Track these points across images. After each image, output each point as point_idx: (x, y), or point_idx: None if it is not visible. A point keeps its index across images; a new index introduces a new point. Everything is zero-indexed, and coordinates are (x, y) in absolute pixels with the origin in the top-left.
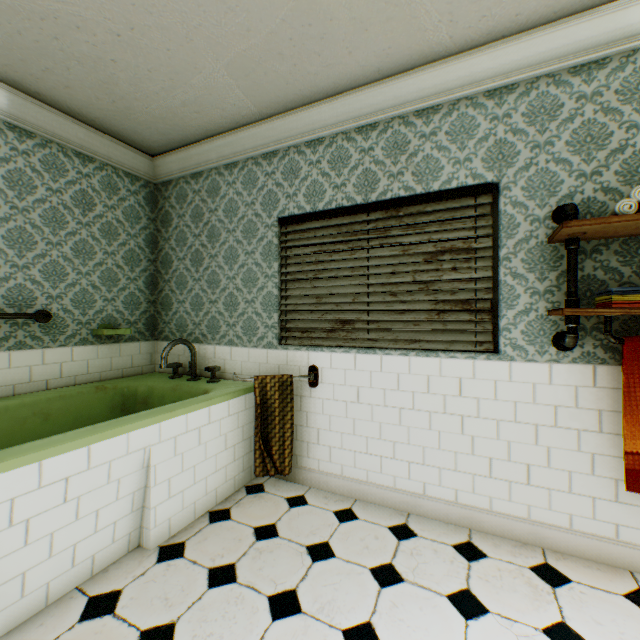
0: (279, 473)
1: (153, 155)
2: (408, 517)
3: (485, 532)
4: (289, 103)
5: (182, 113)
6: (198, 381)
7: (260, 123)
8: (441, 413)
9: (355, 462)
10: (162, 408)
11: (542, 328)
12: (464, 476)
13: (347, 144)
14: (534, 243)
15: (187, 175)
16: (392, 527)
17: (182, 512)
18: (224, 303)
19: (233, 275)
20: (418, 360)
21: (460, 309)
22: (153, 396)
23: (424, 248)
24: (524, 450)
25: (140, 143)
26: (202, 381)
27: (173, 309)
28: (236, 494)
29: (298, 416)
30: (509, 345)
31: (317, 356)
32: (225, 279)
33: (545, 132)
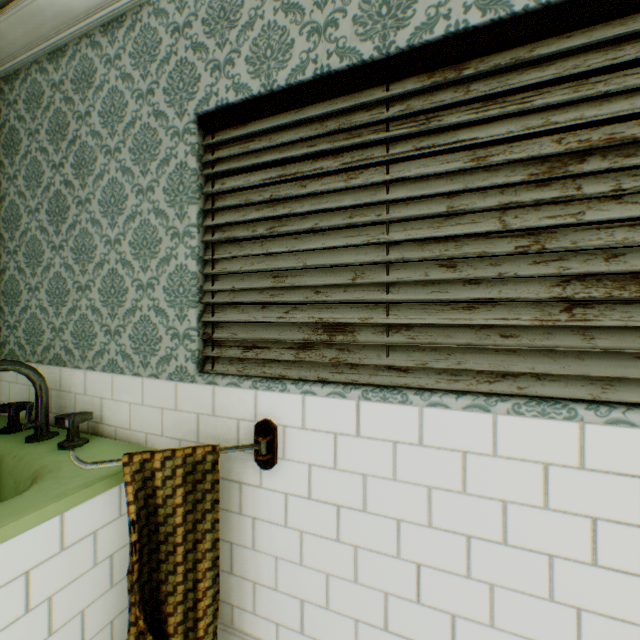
0: None
1: None
2: None
3: None
4: None
5: None
6: (44, 442)
7: None
8: (584, 563)
9: None
10: None
11: None
12: None
13: None
14: None
15: (42, 56)
16: None
17: None
18: (101, 290)
19: (116, 236)
20: (518, 424)
21: (638, 296)
22: None
23: (531, 148)
24: None
25: None
26: (52, 442)
27: (21, 302)
28: None
29: (235, 524)
30: None
31: (274, 401)
32: (103, 244)
33: None
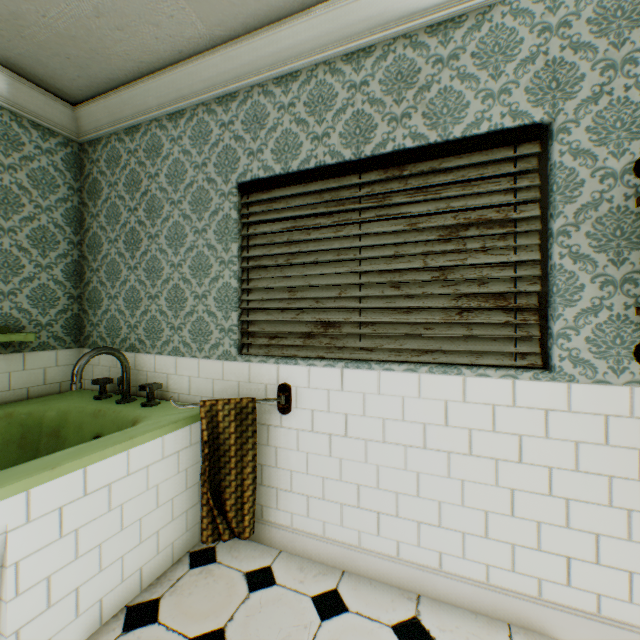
0: (236, 536)
1: (74, 103)
2: (418, 604)
3: (531, 630)
4: (250, 18)
5: (98, 29)
6: (130, 404)
7: (212, 51)
8: (465, 455)
9: (342, 519)
10: (41, 461)
11: (619, 334)
12: (499, 546)
13: (331, 78)
14: (606, 209)
15: (120, 130)
16: (398, 626)
17: (75, 622)
18: (167, 299)
19: (179, 261)
20: (432, 378)
21: (493, 306)
22: (67, 425)
23: (440, 220)
24: (591, 513)
25: (51, 81)
26: (136, 403)
27: (103, 307)
28: (174, 569)
29: (264, 452)
30: (568, 359)
31: (290, 371)
32: (168, 267)
33: (624, 45)
